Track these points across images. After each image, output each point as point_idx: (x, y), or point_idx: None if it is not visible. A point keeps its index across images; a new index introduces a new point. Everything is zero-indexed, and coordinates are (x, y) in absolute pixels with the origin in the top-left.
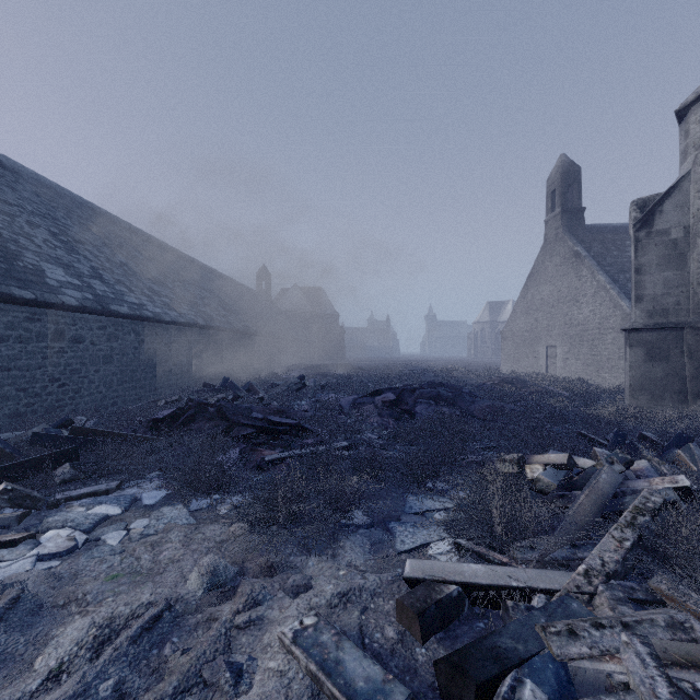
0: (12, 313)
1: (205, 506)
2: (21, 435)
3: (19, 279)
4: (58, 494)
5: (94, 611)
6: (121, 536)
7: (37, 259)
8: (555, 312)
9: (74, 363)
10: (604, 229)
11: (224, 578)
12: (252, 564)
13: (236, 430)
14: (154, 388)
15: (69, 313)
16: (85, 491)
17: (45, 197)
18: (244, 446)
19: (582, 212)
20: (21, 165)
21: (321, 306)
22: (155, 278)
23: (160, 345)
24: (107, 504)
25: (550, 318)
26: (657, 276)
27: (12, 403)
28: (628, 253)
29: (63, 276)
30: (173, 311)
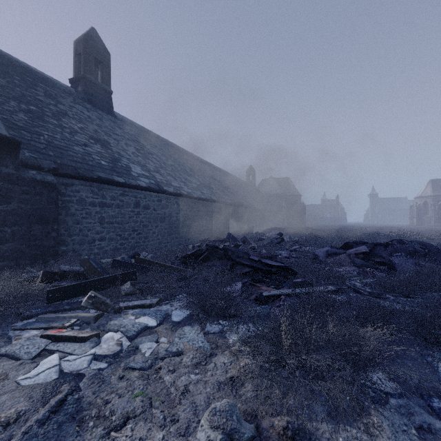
0: (114, 191)
1: (216, 331)
2: (112, 261)
3: (118, 172)
4: (121, 303)
5: (113, 440)
6: (152, 348)
7: (128, 162)
8: None
9: (145, 221)
10: None
11: (237, 436)
12: (267, 424)
13: (238, 268)
14: (187, 239)
15: (142, 191)
16: (137, 303)
17: (135, 132)
18: (244, 281)
19: None
20: (125, 117)
21: (288, 190)
22: (189, 173)
23: (190, 212)
24: (148, 316)
25: None
26: None
27: (114, 242)
28: None
29: (140, 171)
30: (198, 191)
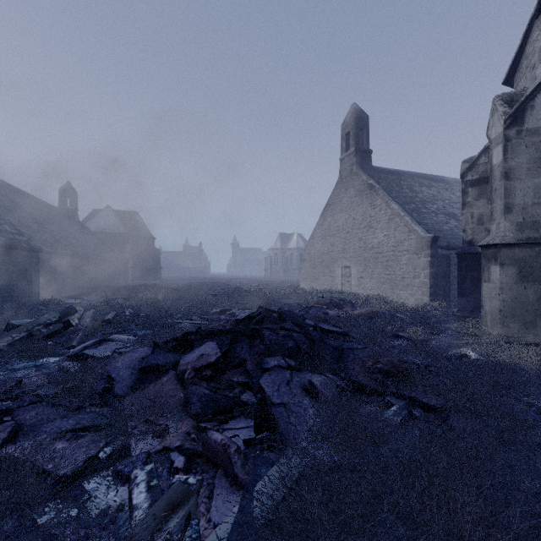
0: None
1: None
2: None
3: None
4: None
5: None
6: None
7: None
8: (350, 237)
9: None
10: (384, 170)
11: None
12: None
13: None
14: None
15: None
16: None
17: None
18: None
19: (370, 154)
20: None
21: (136, 229)
22: None
23: None
24: None
25: (345, 243)
26: (528, 182)
27: None
28: (405, 190)
29: None
30: None
